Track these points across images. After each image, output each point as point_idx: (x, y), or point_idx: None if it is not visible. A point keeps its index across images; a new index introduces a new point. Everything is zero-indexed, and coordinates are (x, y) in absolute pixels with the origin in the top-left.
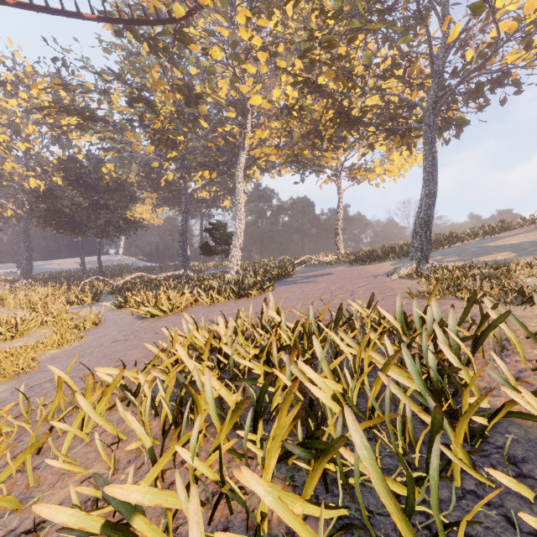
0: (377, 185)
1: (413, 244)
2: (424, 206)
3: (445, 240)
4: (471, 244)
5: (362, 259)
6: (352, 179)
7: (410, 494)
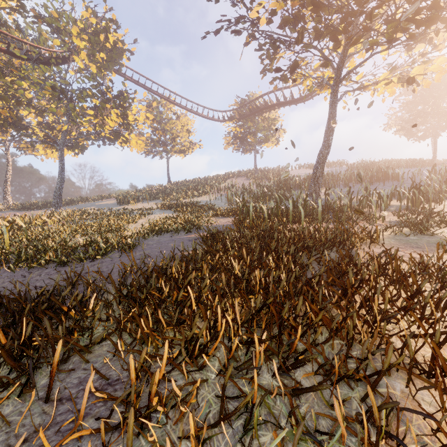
0: (43, 159)
1: (53, 200)
2: (59, 185)
3: (82, 200)
4: (91, 203)
5: (28, 208)
6: (21, 150)
7: (25, 223)
